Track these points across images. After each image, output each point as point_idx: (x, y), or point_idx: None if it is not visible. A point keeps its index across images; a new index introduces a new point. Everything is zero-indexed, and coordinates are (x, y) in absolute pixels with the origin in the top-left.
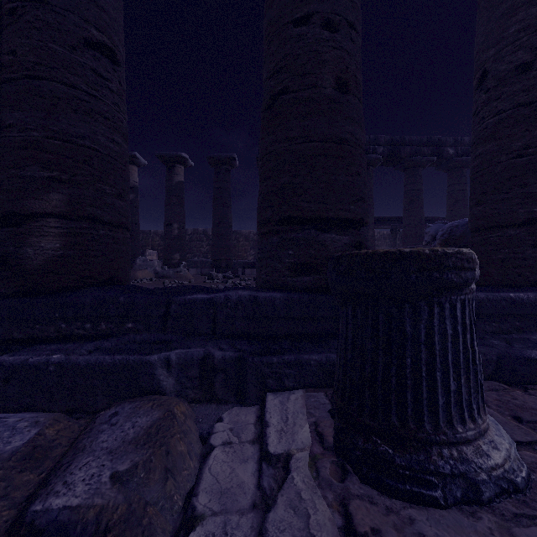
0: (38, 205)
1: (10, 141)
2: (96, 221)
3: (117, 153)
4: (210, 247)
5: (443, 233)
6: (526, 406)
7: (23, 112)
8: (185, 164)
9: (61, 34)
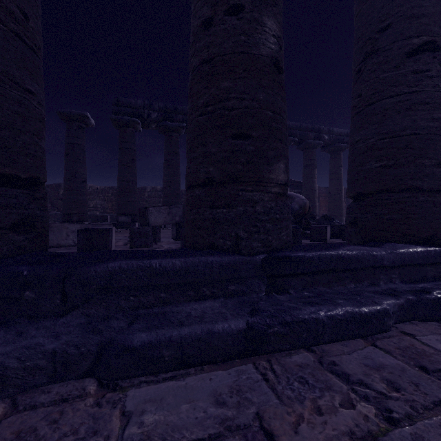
0: None
1: None
2: None
3: None
4: None
5: None
6: None
7: None
8: None
9: None
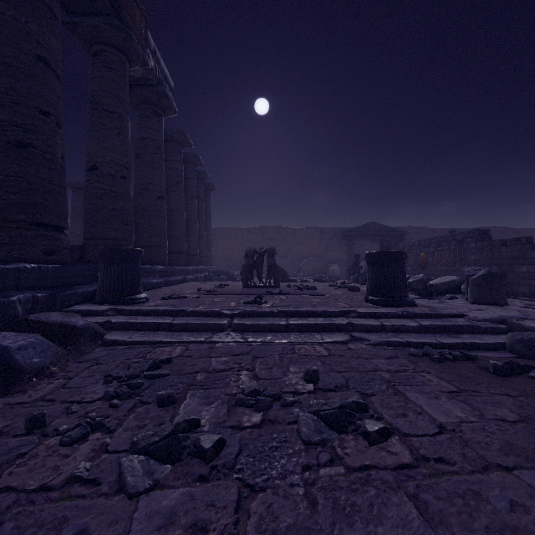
0: None
1: None
2: None
3: None
4: None
5: None
6: None
7: None
8: None
9: None
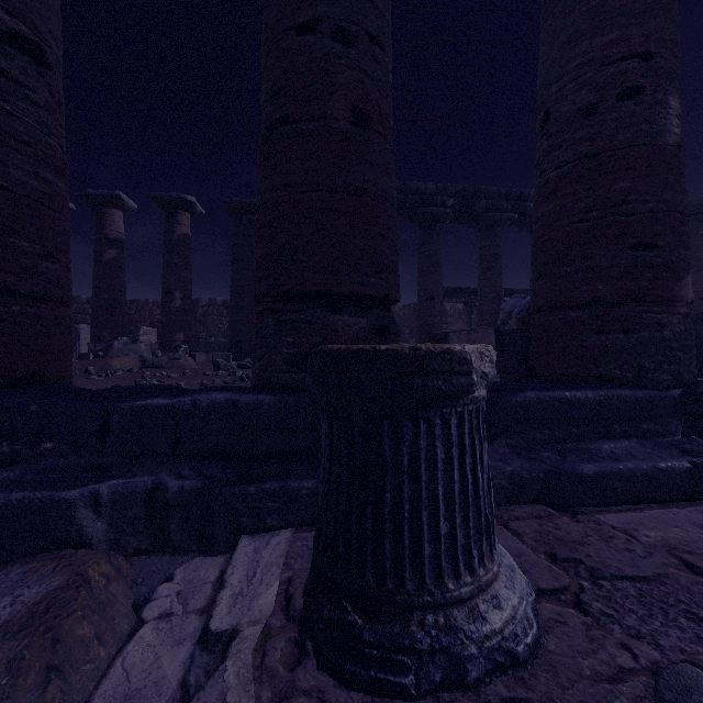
0: None
1: None
2: (5, 292)
3: (45, 194)
4: None
5: (520, 310)
6: (568, 538)
7: None
8: (192, 210)
9: None
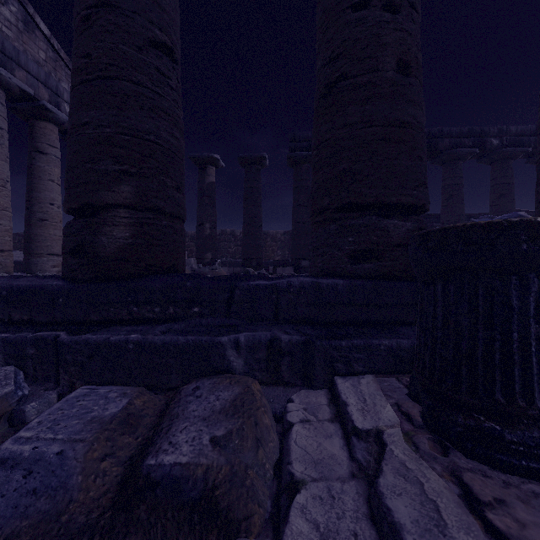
0: (110, 196)
1: (86, 138)
2: (159, 212)
3: (176, 147)
4: (237, 247)
5: None
6: None
7: (97, 111)
8: (217, 164)
9: (130, 36)
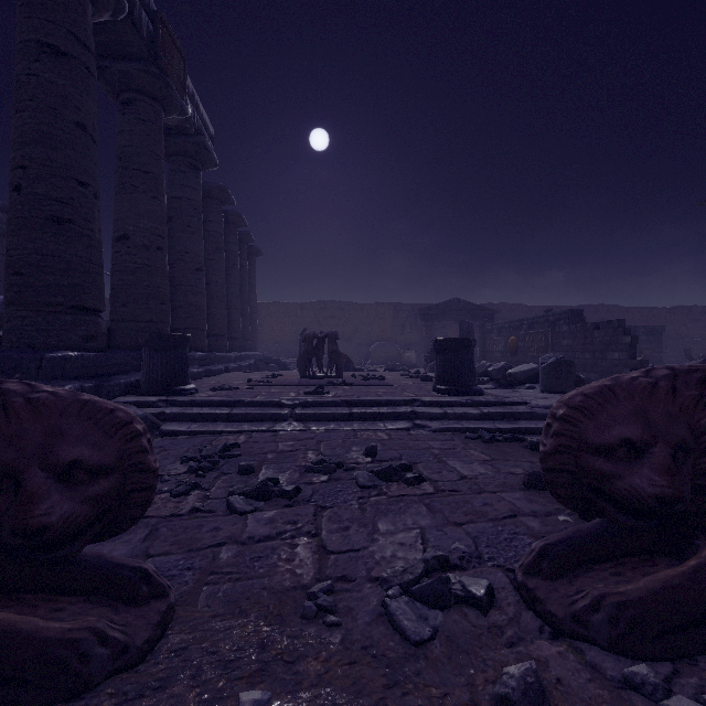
0: None
1: None
2: None
3: None
4: None
5: None
6: None
7: None
8: None
9: None
